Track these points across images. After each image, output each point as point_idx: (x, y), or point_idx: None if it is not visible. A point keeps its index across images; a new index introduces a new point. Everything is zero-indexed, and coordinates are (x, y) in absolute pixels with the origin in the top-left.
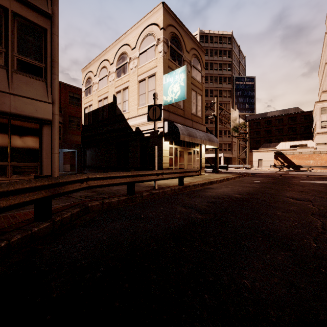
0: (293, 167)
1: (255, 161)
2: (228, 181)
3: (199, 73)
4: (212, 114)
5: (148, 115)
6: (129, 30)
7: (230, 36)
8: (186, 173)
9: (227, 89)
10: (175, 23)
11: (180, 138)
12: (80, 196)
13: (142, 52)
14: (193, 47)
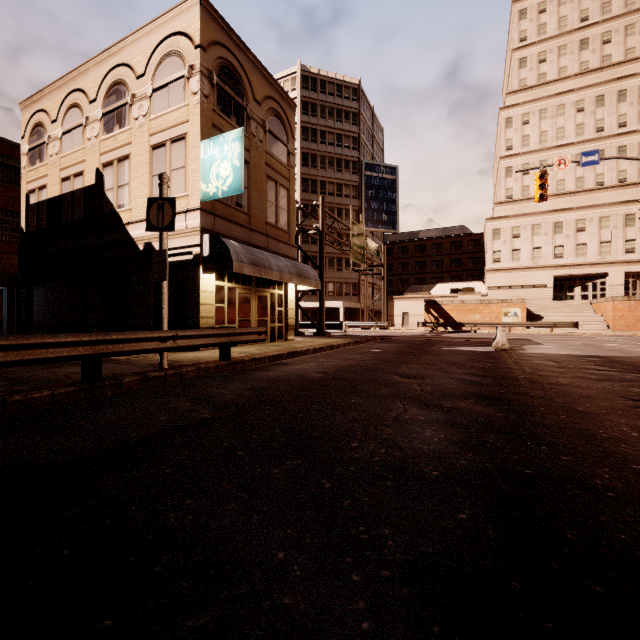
0: (450, 325)
1: (397, 315)
2: (328, 351)
3: (282, 147)
4: (315, 226)
5: (149, 217)
6: (131, 36)
7: (357, 86)
8: (235, 336)
9: (350, 182)
10: (229, 42)
11: (232, 269)
12: None
13: (159, 87)
14: (271, 95)
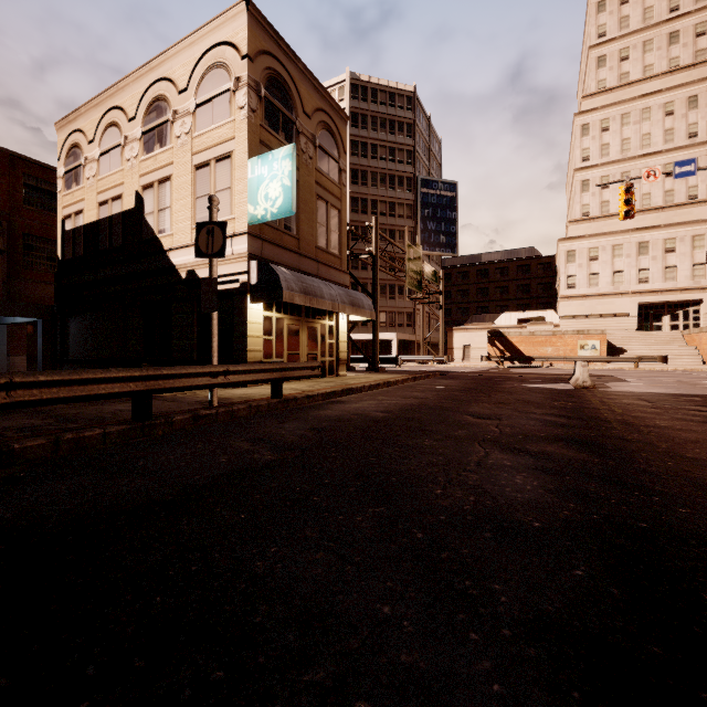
0: (519, 360)
1: (457, 348)
2: (385, 388)
3: (333, 164)
4: (367, 250)
5: (198, 243)
6: (173, 48)
7: (411, 94)
8: (288, 372)
9: (405, 201)
10: (278, 50)
11: (282, 298)
12: (7, 428)
13: (203, 102)
14: (321, 106)
